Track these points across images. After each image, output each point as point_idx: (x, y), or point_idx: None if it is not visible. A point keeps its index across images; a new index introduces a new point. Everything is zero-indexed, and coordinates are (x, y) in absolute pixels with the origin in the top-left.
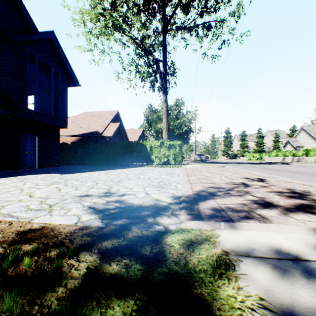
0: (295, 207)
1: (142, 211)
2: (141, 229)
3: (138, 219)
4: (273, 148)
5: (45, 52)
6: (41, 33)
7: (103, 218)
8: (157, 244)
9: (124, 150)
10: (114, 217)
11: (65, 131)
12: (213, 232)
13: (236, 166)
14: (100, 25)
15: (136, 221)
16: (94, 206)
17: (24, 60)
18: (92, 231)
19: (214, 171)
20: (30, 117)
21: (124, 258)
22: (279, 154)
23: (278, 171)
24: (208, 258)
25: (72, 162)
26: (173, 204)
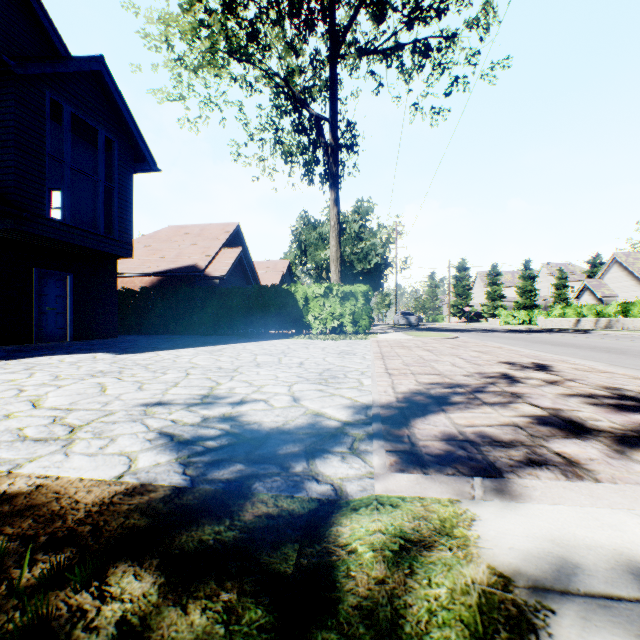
0: (638, 433)
1: (281, 442)
2: (276, 493)
3: (269, 465)
4: (555, 301)
5: (84, 100)
6: (77, 60)
7: (189, 464)
8: (315, 541)
9: (250, 304)
10: (215, 458)
11: (129, 265)
12: (458, 509)
13: (482, 337)
14: (201, 45)
15: (264, 472)
16: (172, 431)
17: (41, 116)
18: (155, 501)
19: (437, 348)
20: (54, 235)
21: (226, 587)
22: (569, 313)
23: (572, 348)
24: (455, 600)
25: (143, 328)
26: (352, 424)
